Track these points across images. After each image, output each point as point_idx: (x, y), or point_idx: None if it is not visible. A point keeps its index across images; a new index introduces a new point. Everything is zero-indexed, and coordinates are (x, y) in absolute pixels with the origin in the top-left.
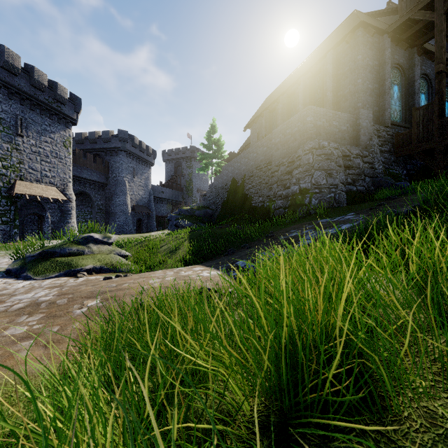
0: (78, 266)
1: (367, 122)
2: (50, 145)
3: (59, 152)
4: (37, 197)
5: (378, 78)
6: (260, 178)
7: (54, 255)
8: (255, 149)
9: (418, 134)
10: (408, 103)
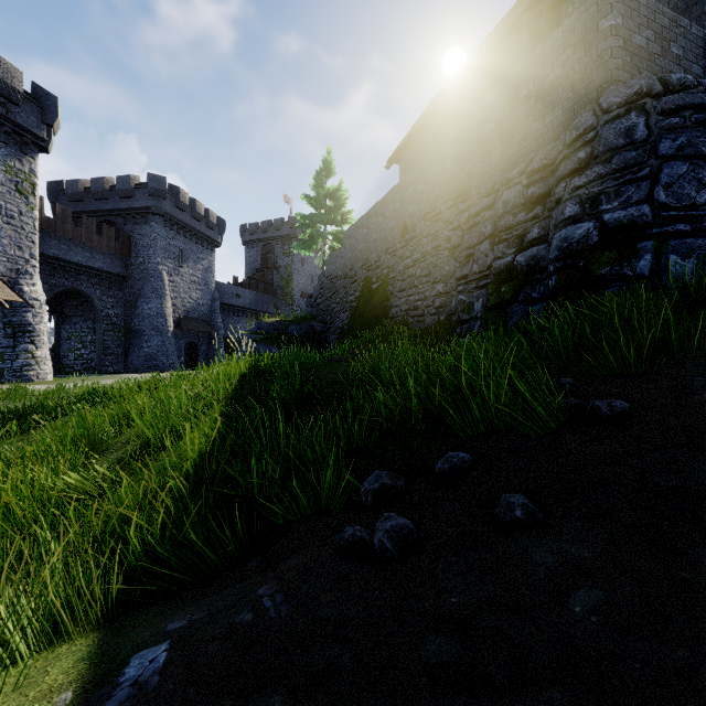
0: None
1: None
2: None
3: (4, 202)
4: None
5: None
6: (436, 237)
7: None
8: (420, 173)
9: None
10: None
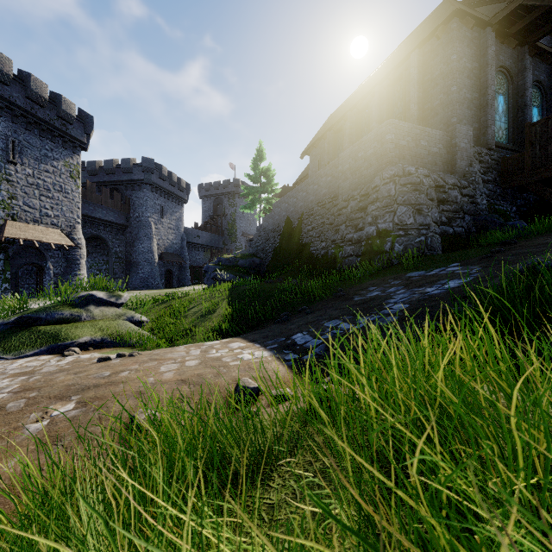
0: (67, 338)
1: (466, 141)
2: (53, 175)
3: (64, 184)
4: (34, 242)
5: (478, 85)
6: (323, 217)
7: (37, 323)
8: (315, 179)
9: (534, 157)
10: (517, 119)
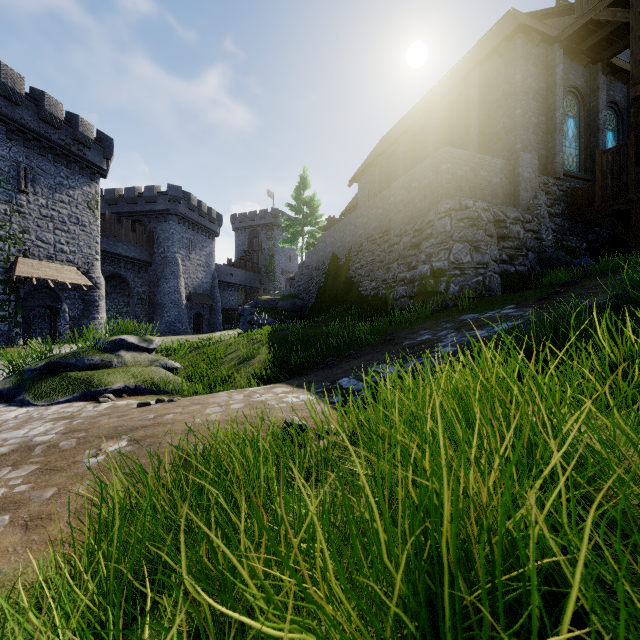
0: (100, 385)
1: (530, 171)
2: (68, 206)
3: (81, 216)
4: (49, 281)
5: (545, 107)
6: (373, 253)
7: (66, 369)
8: (365, 212)
9: (605, 188)
10: (589, 145)
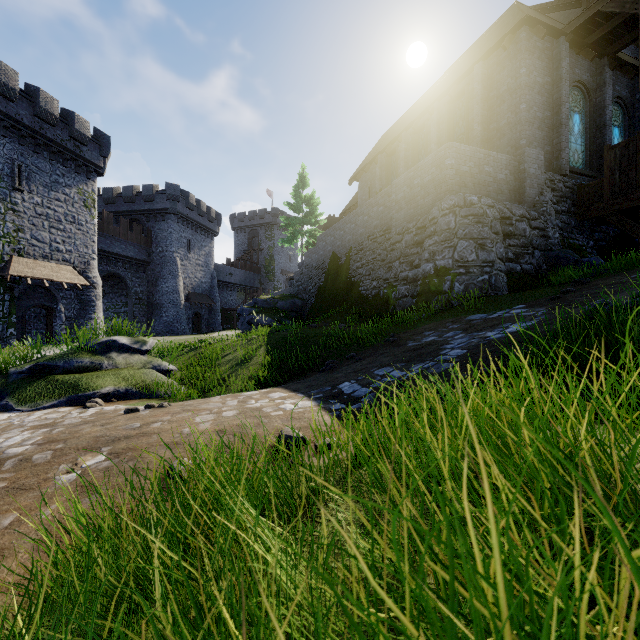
0: (88, 389)
1: (536, 167)
2: (64, 204)
3: (77, 215)
4: (44, 280)
5: (550, 102)
6: (374, 252)
7: (53, 371)
8: (365, 209)
9: (614, 185)
10: (595, 141)
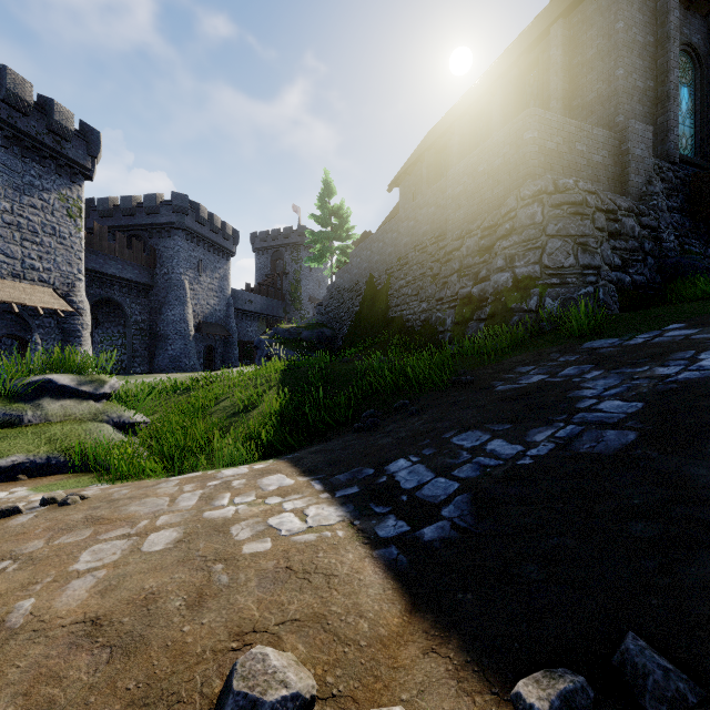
0: None
1: (643, 147)
2: (41, 212)
3: (58, 225)
4: (12, 304)
5: (654, 68)
6: (423, 265)
7: None
8: (411, 213)
9: None
10: (706, 123)
